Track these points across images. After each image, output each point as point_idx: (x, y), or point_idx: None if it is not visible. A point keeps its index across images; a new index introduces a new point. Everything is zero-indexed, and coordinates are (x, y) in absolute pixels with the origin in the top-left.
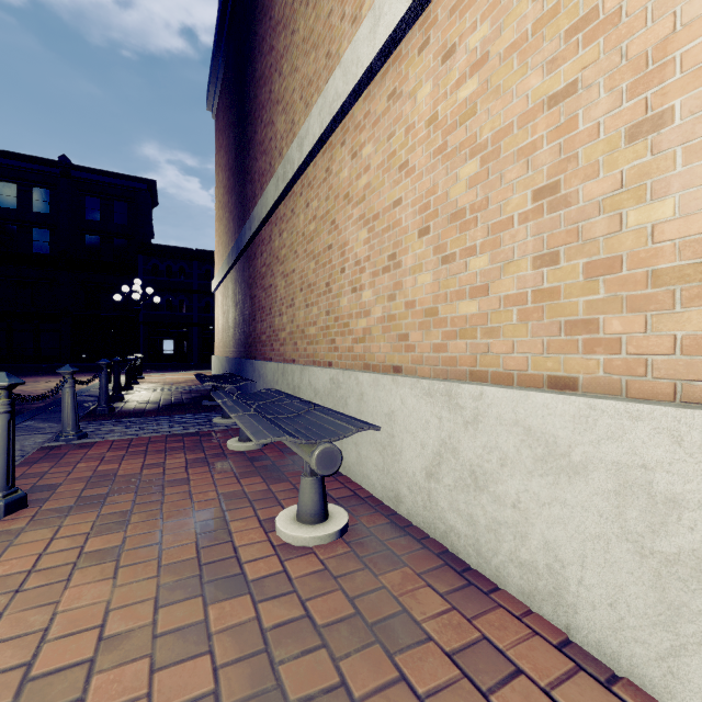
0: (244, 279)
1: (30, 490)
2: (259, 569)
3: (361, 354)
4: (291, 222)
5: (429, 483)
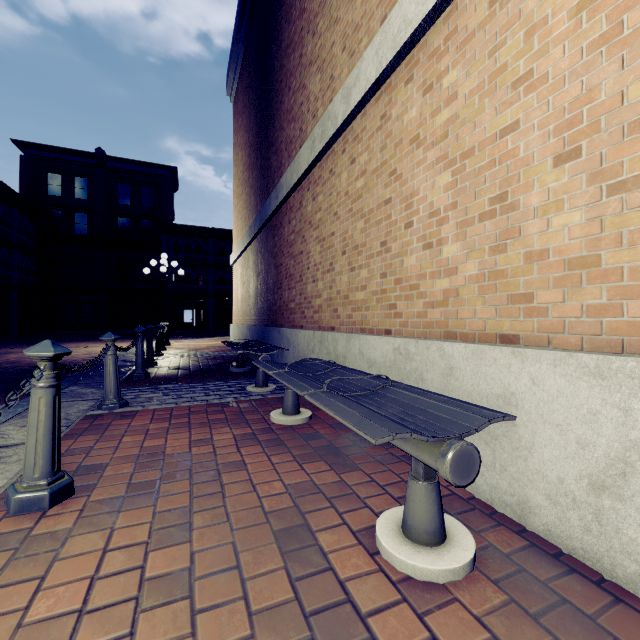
0: (267, 249)
1: (76, 470)
2: (389, 628)
3: (440, 321)
4: (329, 183)
5: (597, 498)
